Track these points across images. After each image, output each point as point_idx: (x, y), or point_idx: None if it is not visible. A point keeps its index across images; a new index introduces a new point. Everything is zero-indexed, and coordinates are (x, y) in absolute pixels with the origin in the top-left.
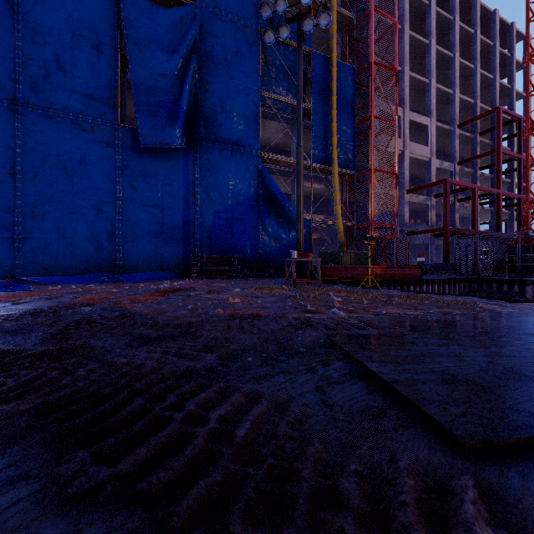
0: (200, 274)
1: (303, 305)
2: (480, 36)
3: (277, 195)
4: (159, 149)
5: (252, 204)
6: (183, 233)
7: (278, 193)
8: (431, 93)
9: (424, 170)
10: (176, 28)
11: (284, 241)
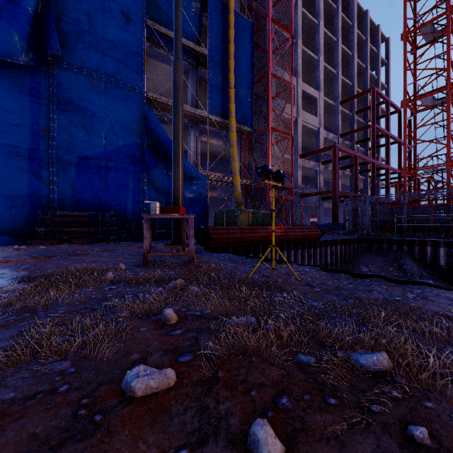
0: (52, 237)
1: None
2: (356, 29)
3: (166, 144)
4: None
5: (134, 151)
6: (30, 181)
7: (167, 142)
8: (320, 69)
9: (313, 140)
10: None
11: None
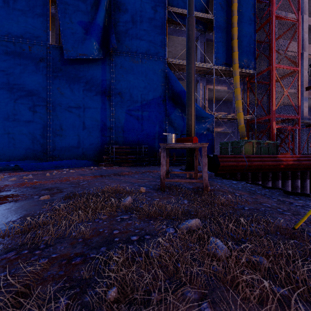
0: (111, 161)
1: None
2: None
3: (181, 94)
4: (81, 61)
5: (159, 102)
6: (101, 128)
7: (182, 92)
8: None
9: None
10: None
11: None
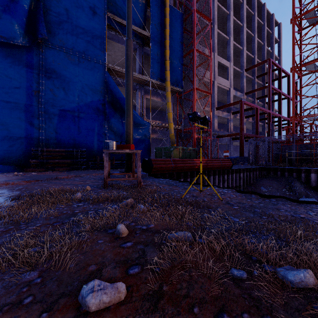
0: (41, 166)
1: None
2: (256, 17)
3: (120, 100)
4: None
5: (98, 106)
6: (26, 127)
7: (121, 99)
8: (230, 46)
9: (225, 97)
10: None
11: None
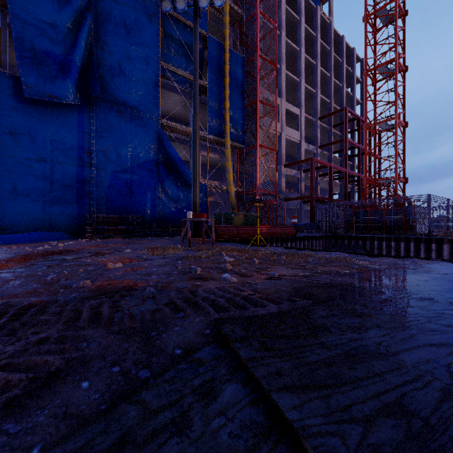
0: (96, 233)
1: (192, 270)
2: (333, 53)
3: (176, 160)
4: (48, 102)
5: (152, 167)
6: (77, 192)
7: (177, 159)
8: (301, 90)
9: (296, 150)
10: None
11: (182, 203)
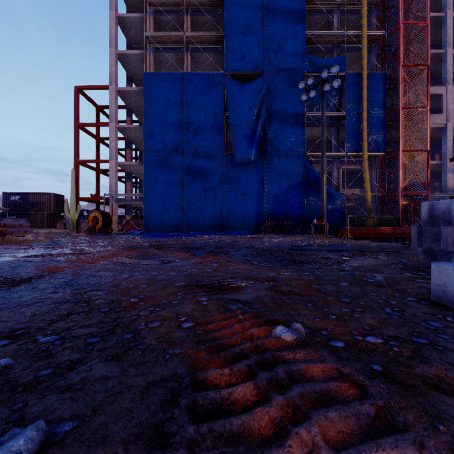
0: (266, 231)
1: (297, 242)
2: None
3: (317, 180)
4: (244, 162)
5: (299, 187)
6: (257, 208)
7: (317, 179)
8: None
9: None
10: (253, 92)
11: None
